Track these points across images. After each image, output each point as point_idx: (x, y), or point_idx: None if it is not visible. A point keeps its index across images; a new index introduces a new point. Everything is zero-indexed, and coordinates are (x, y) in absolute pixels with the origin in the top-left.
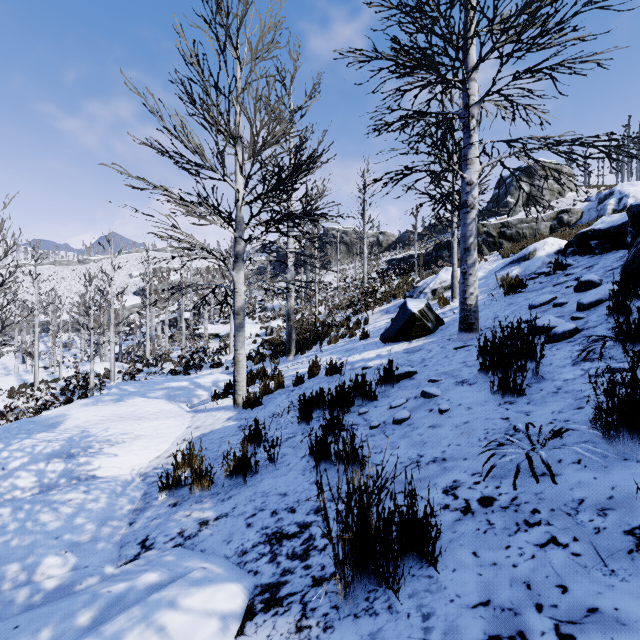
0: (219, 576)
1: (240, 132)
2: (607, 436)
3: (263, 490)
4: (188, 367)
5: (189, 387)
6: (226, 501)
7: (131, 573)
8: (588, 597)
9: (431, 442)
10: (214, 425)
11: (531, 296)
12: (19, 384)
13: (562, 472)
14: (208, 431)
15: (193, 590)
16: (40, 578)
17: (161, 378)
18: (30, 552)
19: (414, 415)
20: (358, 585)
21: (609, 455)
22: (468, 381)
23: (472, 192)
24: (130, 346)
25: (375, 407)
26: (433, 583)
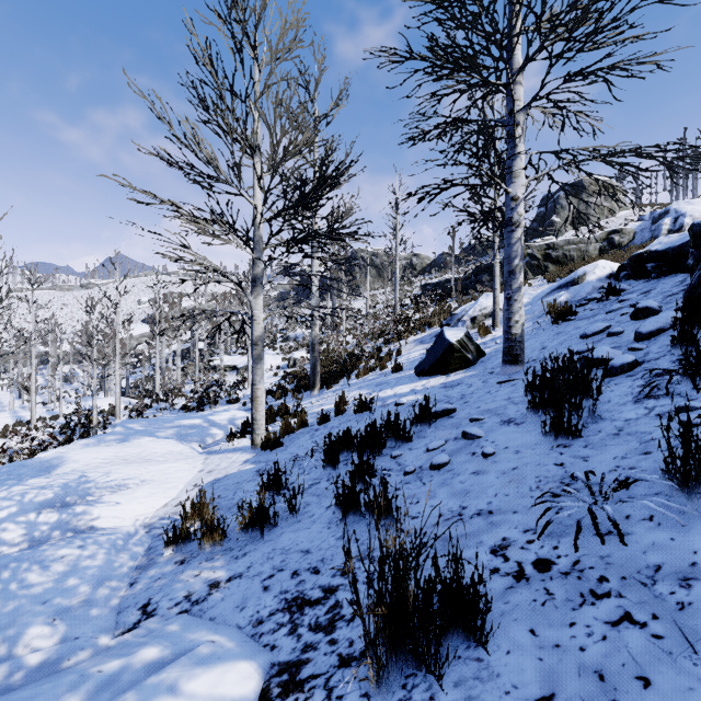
0: (230, 652)
1: (258, 141)
2: (685, 489)
3: (283, 546)
4: (202, 403)
5: (202, 425)
6: (240, 559)
7: (128, 646)
8: (677, 694)
9: (475, 491)
10: (229, 469)
11: (582, 324)
12: (14, 422)
13: (632, 531)
14: (222, 476)
15: (198, 671)
16: (22, 652)
17: (171, 415)
18: (12, 620)
19: (454, 459)
20: (393, 669)
21: (687, 511)
22: (515, 420)
23: (517, 208)
24: (138, 379)
25: (410, 449)
26: (483, 668)
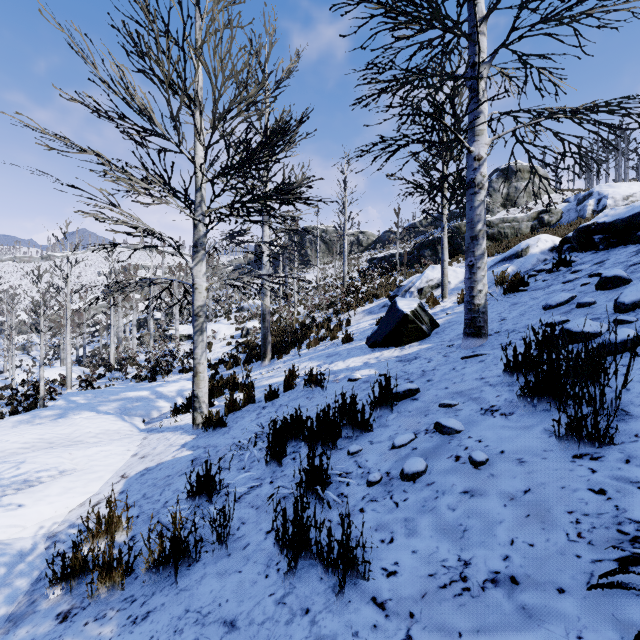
0: None
1: (200, 95)
2: None
3: (200, 606)
4: (155, 372)
5: (149, 397)
6: (138, 625)
7: None
8: None
9: (476, 529)
10: (164, 455)
11: (538, 295)
12: None
13: None
14: (154, 464)
15: None
16: None
17: (120, 386)
18: None
19: (432, 465)
20: None
21: None
22: (499, 409)
23: (481, 169)
24: (96, 348)
25: (371, 443)
26: None
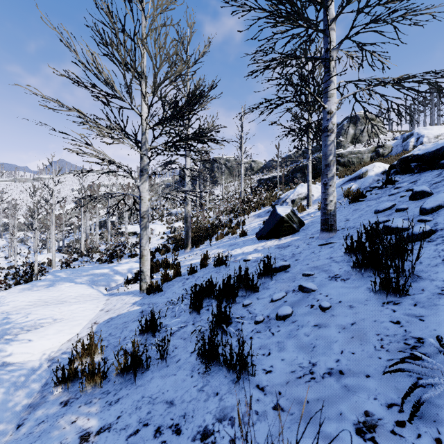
0: None
1: (145, 70)
2: None
3: (150, 394)
4: (112, 257)
5: (109, 273)
6: (113, 405)
7: None
8: None
9: (321, 346)
10: (121, 309)
11: (372, 204)
12: None
13: None
14: (115, 315)
15: None
16: None
17: (89, 266)
18: None
19: (296, 311)
20: None
21: None
22: (340, 276)
23: (331, 119)
24: (71, 241)
25: (257, 299)
26: None
